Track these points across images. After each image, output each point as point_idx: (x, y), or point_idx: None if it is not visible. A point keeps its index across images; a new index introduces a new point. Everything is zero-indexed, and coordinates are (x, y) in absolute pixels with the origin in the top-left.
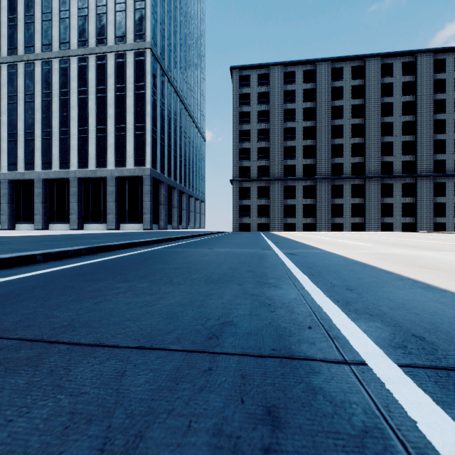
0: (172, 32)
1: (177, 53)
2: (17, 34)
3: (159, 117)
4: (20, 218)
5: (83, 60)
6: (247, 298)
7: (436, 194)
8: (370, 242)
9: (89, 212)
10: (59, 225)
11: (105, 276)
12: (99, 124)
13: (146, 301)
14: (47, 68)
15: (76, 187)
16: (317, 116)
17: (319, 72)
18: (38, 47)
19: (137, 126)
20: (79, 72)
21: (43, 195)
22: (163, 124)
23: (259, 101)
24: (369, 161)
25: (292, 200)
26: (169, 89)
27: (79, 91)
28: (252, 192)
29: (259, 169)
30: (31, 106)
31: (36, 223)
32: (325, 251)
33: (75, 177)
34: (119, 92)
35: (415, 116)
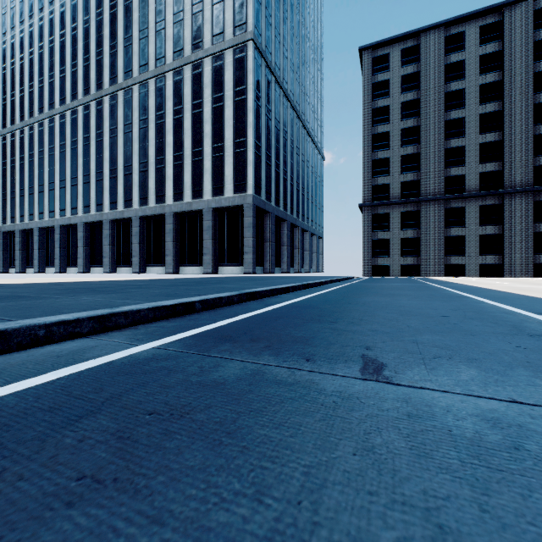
0: (281, 19)
1: (287, 46)
2: (117, 61)
3: (264, 129)
4: (120, 261)
5: (178, 74)
6: None
7: None
8: None
9: (185, 252)
10: (155, 268)
11: None
12: (195, 146)
13: None
14: (144, 92)
15: (171, 223)
16: (505, 94)
17: (509, 21)
18: (136, 71)
19: (237, 142)
20: (174, 88)
21: (140, 235)
22: (269, 138)
23: (404, 87)
24: None
25: (459, 228)
26: (277, 92)
27: (175, 111)
28: (391, 220)
29: (404, 186)
30: (129, 137)
31: (134, 266)
32: None
33: (170, 212)
34: (217, 103)
35: None
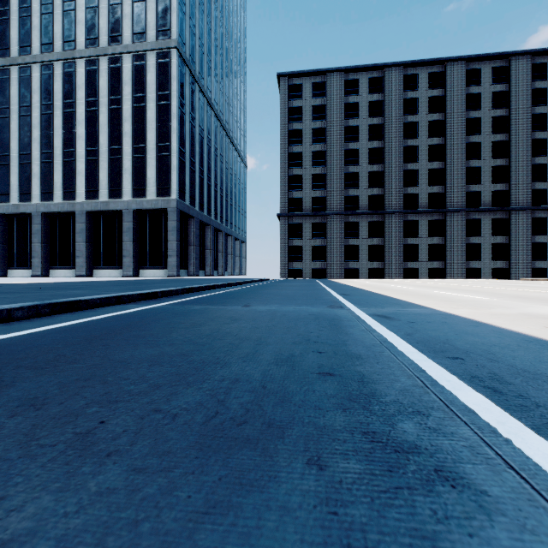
0: (205, 30)
1: (211, 57)
2: (10, 31)
3: (188, 135)
4: (14, 262)
5: (92, 63)
6: None
7: (534, 232)
8: (479, 293)
9: (101, 254)
10: (62, 270)
11: None
12: (113, 143)
13: None
14: (47, 73)
15: (83, 223)
16: (386, 135)
17: (388, 79)
18: (36, 48)
19: (160, 145)
20: (87, 78)
21: (42, 233)
22: (193, 144)
23: (314, 116)
24: (451, 191)
25: (355, 239)
26: (201, 100)
27: (88, 102)
28: (304, 229)
29: (314, 201)
30: (27, 121)
31: (34, 268)
32: (435, 310)
33: (82, 210)
34: (138, 102)
35: (509, 135)
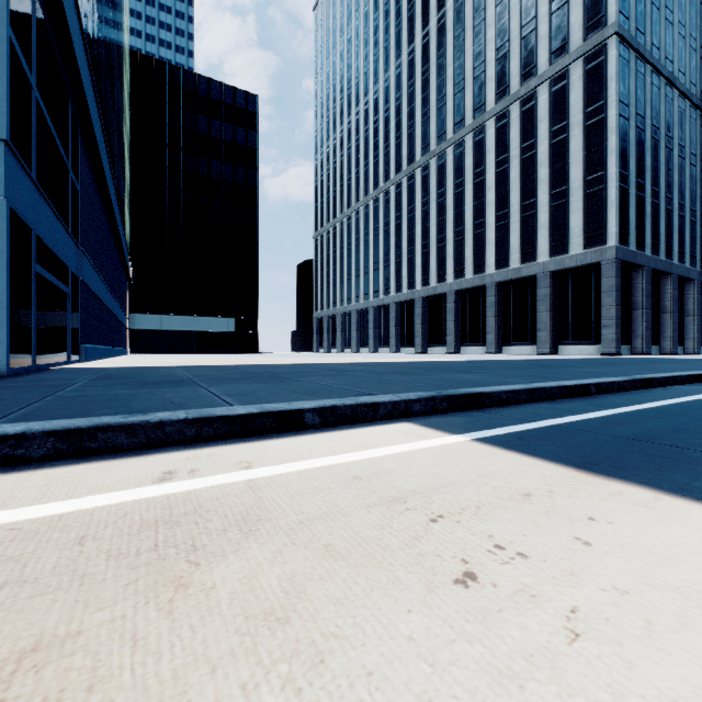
0: None
1: (672, 5)
2: (429, 128)
3: (633, 148)
4: (431, 340)
5: (502, 118)
6: None
7: None
8: None
9: (510, 329)
10: (471, 347)
11: None
12: (525, 198)
13: None
14: (459, 152)
15: (493, 296)
16: None
17: None
18: (450, 131)
19: (589, 180)
20: (496, 136)
21: (454, 311)
22: (640, 158)
23: None
24: None
25: None
26: (654, 85)
27: (497, 162)
28: None
29: None
30: (443, 205)
31: (448, 346)
32: None
33: (491, 282)
34: (556, 137)
35: None
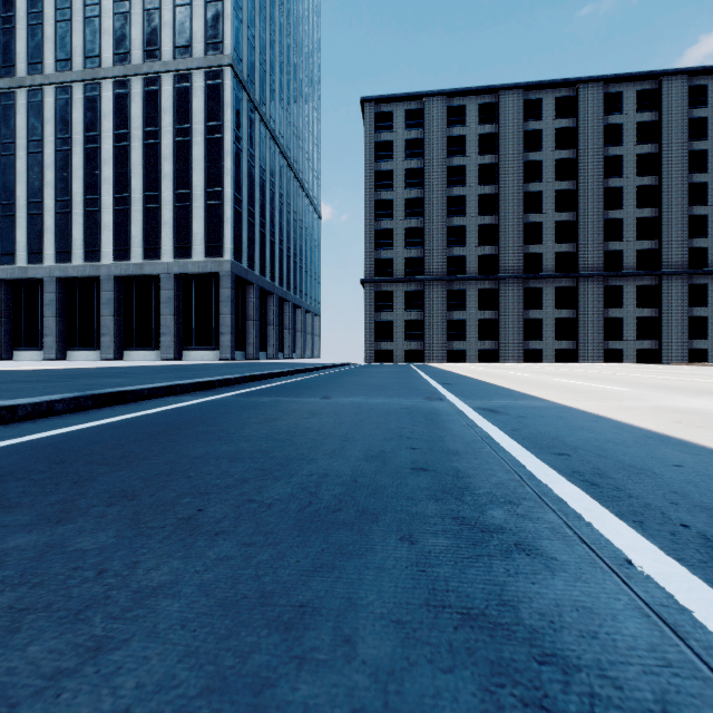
0: (267, 41)
1: (275, 76)
2: (15, 43)
3: (246, 178)
4: (20, 342)
5: (122, 85)
6: (455, 659)
7: (692, 303)
8: (613, 382)
9: (133, 331)
10: (83, 352)
11: (22, 493)
12: (149, 188)
13: (8, 685)
14: (64, 98)
15: (111, 291)
16: (501, 178)
17: (504, 106)
18: (50, 65)
19: (210, 191)
20: (115, 104)
21: (57, 305)
22: (252, 190)
23: (408, 153)
24: (584, 250)
25: (460, 312)
26: (262, 133)
27: (116, 135)
28: (395, 299)
29: (408, 263)
30: (38, 159)
31: (46, 350)
32: (552, 403)
33: (108, 275)
34: (181, 136)
35: (659, 178)
